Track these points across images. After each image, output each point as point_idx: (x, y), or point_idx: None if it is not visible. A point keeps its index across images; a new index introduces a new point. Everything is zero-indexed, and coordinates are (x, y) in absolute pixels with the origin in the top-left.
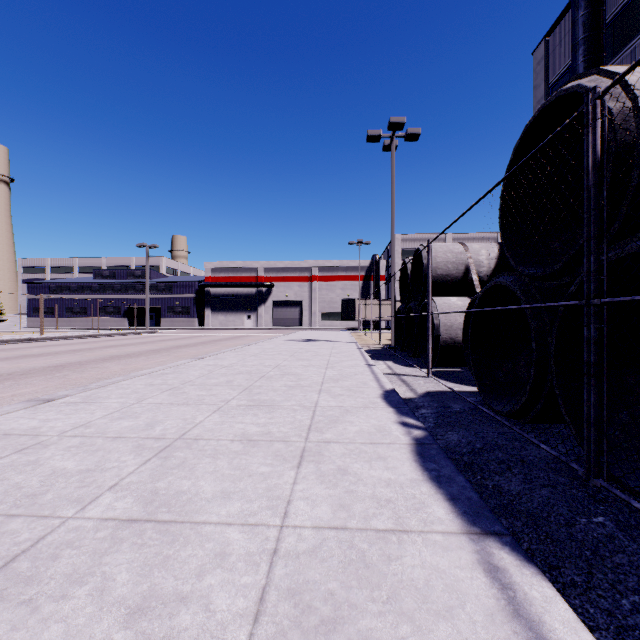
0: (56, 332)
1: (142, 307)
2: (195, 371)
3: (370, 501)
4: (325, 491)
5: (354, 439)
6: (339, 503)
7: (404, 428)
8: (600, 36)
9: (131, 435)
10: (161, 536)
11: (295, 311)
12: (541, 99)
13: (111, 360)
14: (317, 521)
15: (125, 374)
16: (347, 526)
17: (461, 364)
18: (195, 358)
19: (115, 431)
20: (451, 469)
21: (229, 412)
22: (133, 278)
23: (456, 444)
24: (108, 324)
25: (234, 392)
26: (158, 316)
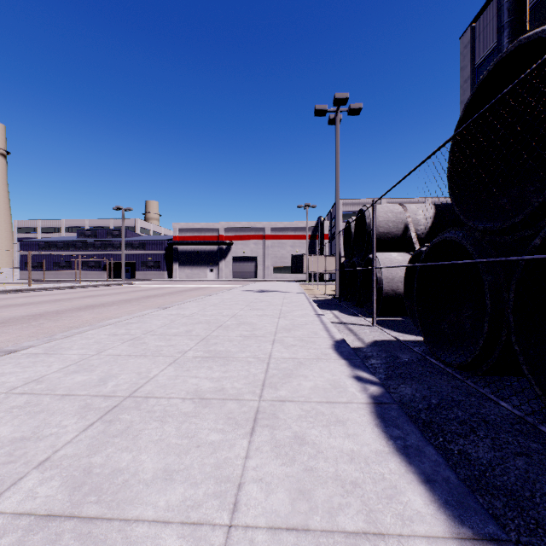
0: (43, 283)
1: (119, 262)
2: (158, 321)
3: (333, 484)
4: (281, 469)
5: (309, 397)
6: (298, 488)
7: (359, 383)
8: (523, 19)
9: (81, 392)
10: (79, 544)
11: (251, 265)
12: (468, 78)
13: (86, 309)
14: (273, 517)
15: (95, 323)
16: (309, 526)
17: (401, 313)
18: (160, 308)
19: (66, 387)
20: (417, 437)
21: (184, 365)
22: (111, 237)
23: (410, 398)
24: (90, 276)
25: (192, 342)
26: (133, 270)
